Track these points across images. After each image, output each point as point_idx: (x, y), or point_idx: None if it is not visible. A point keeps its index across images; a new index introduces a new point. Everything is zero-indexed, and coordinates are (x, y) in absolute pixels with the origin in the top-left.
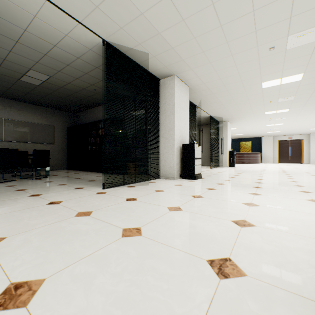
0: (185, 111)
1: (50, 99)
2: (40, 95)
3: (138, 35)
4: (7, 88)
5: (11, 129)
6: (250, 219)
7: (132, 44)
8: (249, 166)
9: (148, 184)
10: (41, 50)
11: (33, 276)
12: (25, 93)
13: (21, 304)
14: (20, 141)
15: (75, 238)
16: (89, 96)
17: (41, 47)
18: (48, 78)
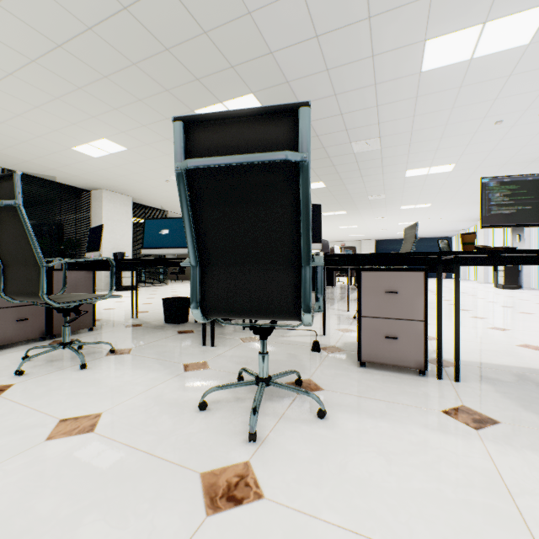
0: (125, 222)
1: None
2: None
3: (36, 168)
4: None
5: None
6: None
7: (35, 171)
8: None
9: None
10: None
11: None
12: None
13: None
14: None
15: None
16: None
17: None
18: None
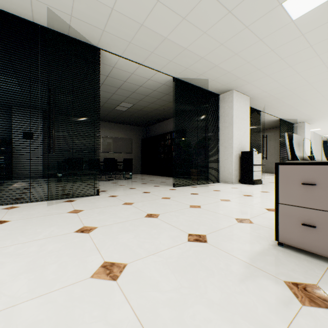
0: (245, 120)
1: (131, 118)
2: (125, 117)
3: (199, 70)
4: (105, 115)
5: (106, 143)
6: None
7: (195, 75)
8: None
9: (208, 186)
10: (131, 90)
11: (155, 213)
12: (115, 117)
13: (155, 217)
14: (111, 152)
15: (165, 206)
16: (159, 113)
17: (132, 88)
18: (132, 106)
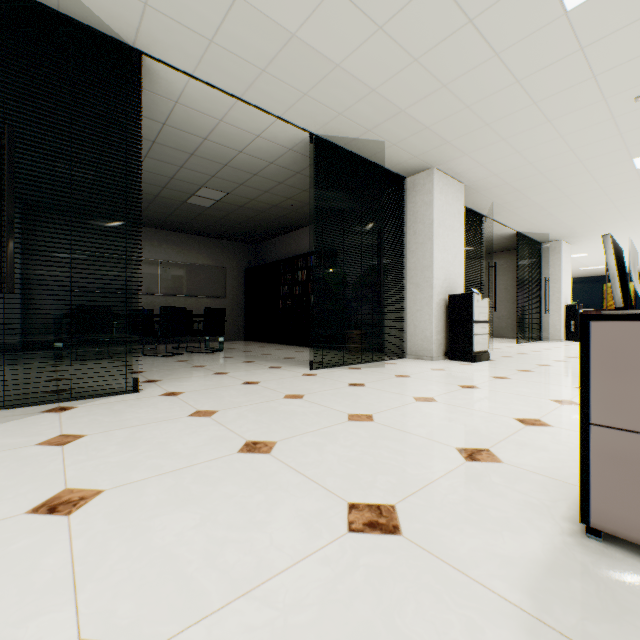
0: (456, 232)
1: (223, 225)
2: (209, 221)
3: (366, 119)
4: (166, 215)
5: (169, 277)
6: (549, 419)
7: (357, 132)
8: None
9: (383, 366)
10: (220, 161)
11: (265, 439)
12: (189, 220)
13: (264, 452)
14: (180, 295)
15: (292, 417)
16: (281, 215)
17: (222, 156)
18: (225, 196)
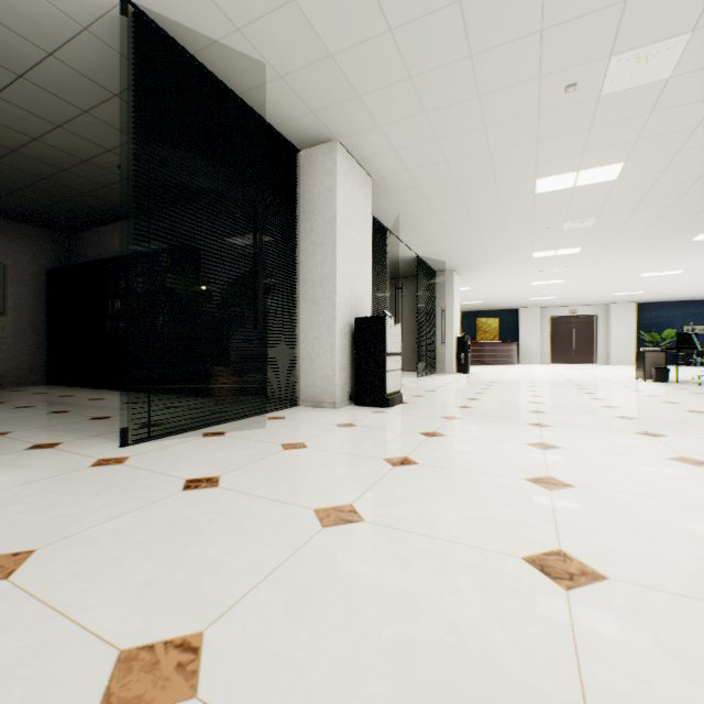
0: (363, 236)
1: None
2: None
3: None
4: None
5: None
6: (577, 547)
7: (216, 25)
8: (498, 370)
9: (264, 426)
10: None
11: None
12: None
13: None
14: None
15: None
16: (104, 184)
17: None
18: None
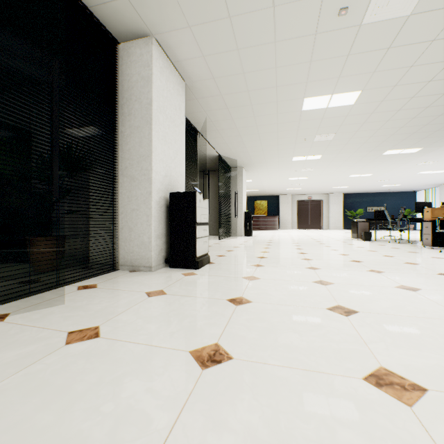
0: (178, 127)
1: None
2: None
3: None
4: None
5: None
6: None
7: None
8: (269, 233)
9: (66, 300)
10: None
11: None
12: None
13: None
14: None
15: None
16: None
17: None
18: None
